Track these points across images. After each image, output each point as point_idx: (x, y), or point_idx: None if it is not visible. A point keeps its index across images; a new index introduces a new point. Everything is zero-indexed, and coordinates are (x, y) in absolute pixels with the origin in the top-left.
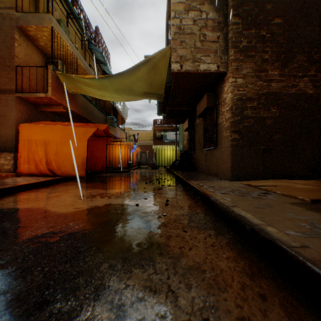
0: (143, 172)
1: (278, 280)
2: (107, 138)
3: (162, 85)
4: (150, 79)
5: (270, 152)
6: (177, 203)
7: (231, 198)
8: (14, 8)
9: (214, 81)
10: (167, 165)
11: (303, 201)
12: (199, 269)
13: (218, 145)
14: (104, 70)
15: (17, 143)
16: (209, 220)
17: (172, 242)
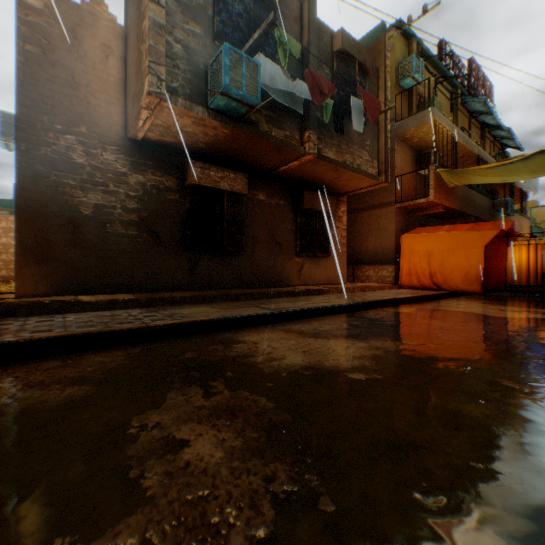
0: None
1: None
2: (505, 238)
3: None
4: None
5: None
6: None
7: None
8: (392, 119)
9: None
10: None
11: None
12: None
13: None
14: (483, 122)
15: (395, 255)
16: None
17: None
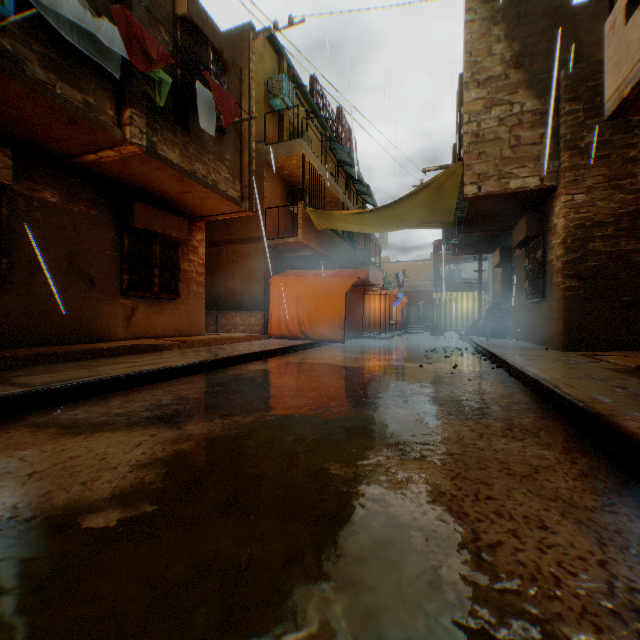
0: (418, 340)
1: (527, 396)
2: (364, 287)
3: (451, 210)
4: (431, 205)
5: (638, 307)
6: (468, 368)
7: (533, 362)
8: (262, 141)
9: (538, 196)
10: (462, 329)
11: (628, 368)
12: (474, 390)
13: (546, 296)
14: (350, 173)
15: (265, 300)
16: (498, 378)
17: (456, 383)
